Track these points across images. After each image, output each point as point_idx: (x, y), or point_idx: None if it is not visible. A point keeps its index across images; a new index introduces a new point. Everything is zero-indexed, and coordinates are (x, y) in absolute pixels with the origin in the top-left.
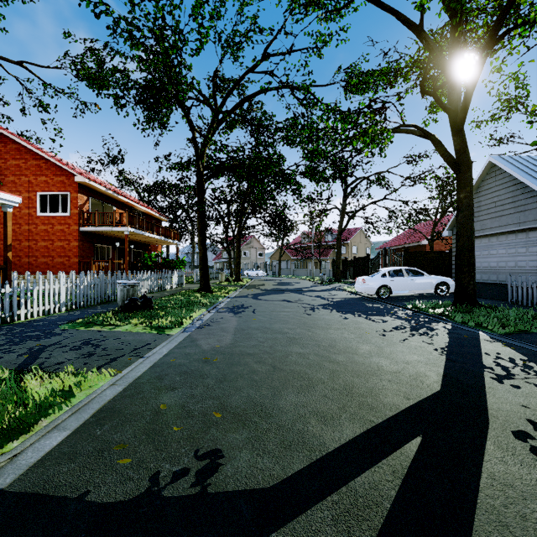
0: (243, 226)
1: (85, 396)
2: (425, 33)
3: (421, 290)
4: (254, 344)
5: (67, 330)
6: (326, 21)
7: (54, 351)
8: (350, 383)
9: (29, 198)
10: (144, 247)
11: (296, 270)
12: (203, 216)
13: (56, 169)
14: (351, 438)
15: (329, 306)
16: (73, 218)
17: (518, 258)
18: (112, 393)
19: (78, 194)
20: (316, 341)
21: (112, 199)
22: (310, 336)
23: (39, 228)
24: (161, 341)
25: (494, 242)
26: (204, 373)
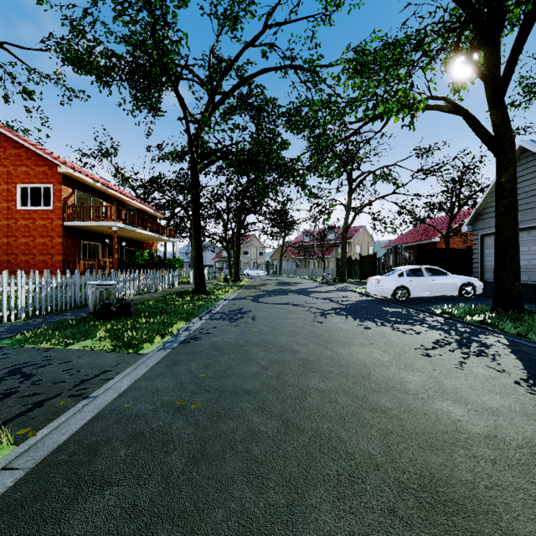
0: (243, 223)
1: None
2: None
3: (444, 292)
4: (254, 372)
5: (4, 348)
6: None
7: None
8: (425, 469)
9: (8, 190)
10: (138, 245)
11: (298, 269)
12: (198, 210)
13: (38, 159)
14: None
15: (342, 311)
16: (56, 212)
17: None
18: None
19: (61, 186)
20: (340, 365)
21: (102, 193)
22: (330, 356)
23: (18, 223)
24: (125, 366)
25: (525, 238)
26: (170, 439)
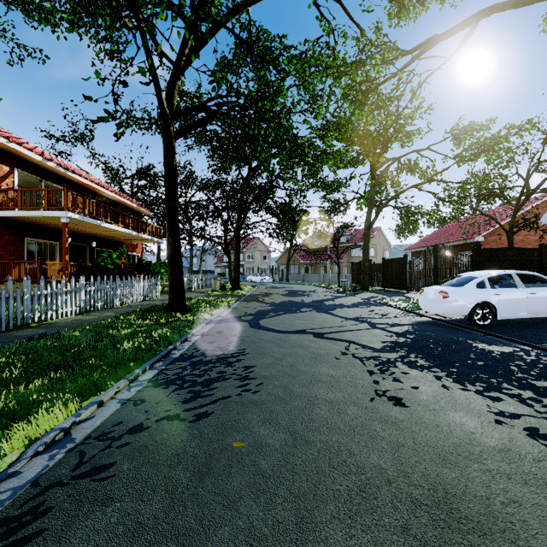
0: (243, 220)
1: None
2: None
3: None
4: None
5: None
6: None
7: None
8: None
9: None
10: (116, 246)
11: (307, 275)
12: (173, 190)
13: None
14: None
15: (410, 354)
16: None
17: None
18: None
19: None
20: None
21: (60, 177)
22: None
23: None
24: None
25: None
26: None
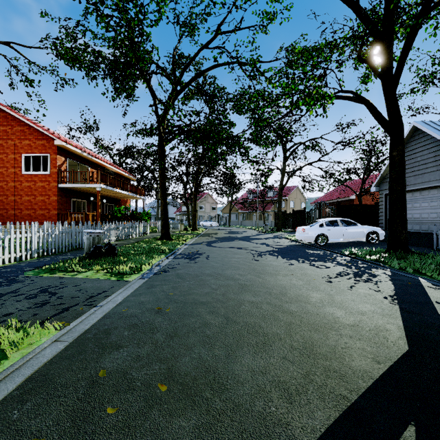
0: (199, 184)
1: (20, 357)
2: (361, 8)
3: (354, 238)
4: (207, 291)
5: (30, 276)
6: (271, 2)
7: (7, 301)
8: (309, 340)
9: (15, 159)
10: (115, 202)
11: (243, 221)
12: (164, 174)
13: (38, 134)
14: (326, 427)
15: (274, 253)
16: (52, 176)
17: (439, 210)
18: (51, 353)
19: (57, 155)
20: (267, 288)
21: (87, 160)
22: (261, 282)
23: (23, 185)
24: (118, 288)
25: (417, 197)
26: (154, 326)
